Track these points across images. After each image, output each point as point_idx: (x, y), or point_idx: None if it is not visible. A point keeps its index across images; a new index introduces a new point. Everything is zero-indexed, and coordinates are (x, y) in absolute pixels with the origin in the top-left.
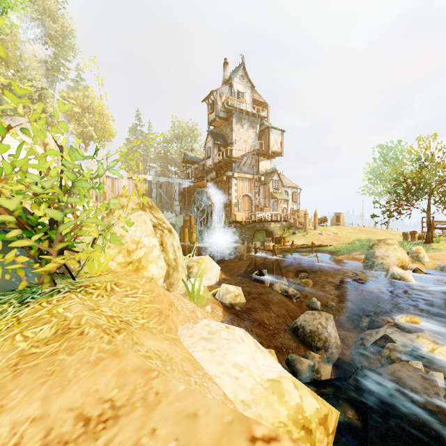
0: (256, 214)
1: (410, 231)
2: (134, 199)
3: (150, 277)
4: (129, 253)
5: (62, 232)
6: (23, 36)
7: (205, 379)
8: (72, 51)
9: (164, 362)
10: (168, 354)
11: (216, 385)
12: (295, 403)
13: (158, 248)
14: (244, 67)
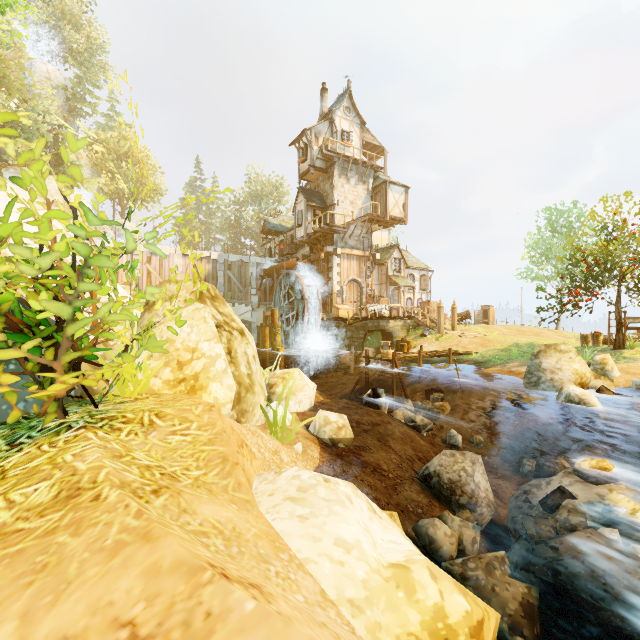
0: (367, 308)
1: (591, 332)
2: (188, 286)
3: (211, 404)
4: (181, 366)
5: (74, 336)
6: (32, 51)
7: (293, 567)
8: (103, 72)
9: (228, 541)
10: (234, 527)
11: (309, 575)
12: (432, 604)
13: (224, 358)
14: (350, 96)
